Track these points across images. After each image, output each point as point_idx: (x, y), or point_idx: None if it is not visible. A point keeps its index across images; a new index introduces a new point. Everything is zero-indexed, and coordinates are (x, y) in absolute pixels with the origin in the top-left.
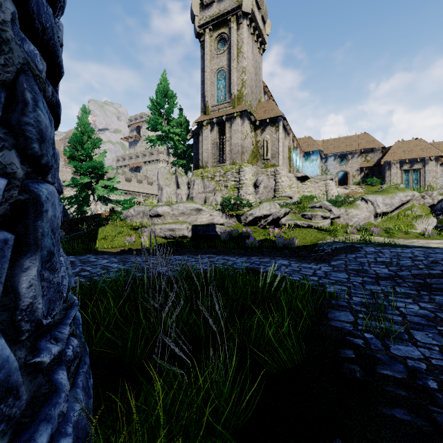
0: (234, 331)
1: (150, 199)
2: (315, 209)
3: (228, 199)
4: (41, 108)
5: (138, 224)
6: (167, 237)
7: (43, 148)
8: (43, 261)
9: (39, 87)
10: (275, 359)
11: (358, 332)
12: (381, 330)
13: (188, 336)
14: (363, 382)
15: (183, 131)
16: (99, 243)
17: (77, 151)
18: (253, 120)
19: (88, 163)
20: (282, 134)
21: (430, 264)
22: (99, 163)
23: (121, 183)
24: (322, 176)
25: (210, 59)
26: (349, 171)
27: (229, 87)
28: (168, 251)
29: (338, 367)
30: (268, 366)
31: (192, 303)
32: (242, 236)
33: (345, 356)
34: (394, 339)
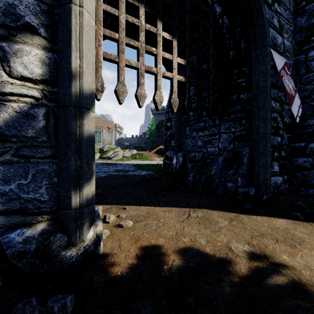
0: None
1: None
2: None
3: None
4: None
5: None
6: None
7: None
8: None
9: None
10: None
11: None
12: None
13: None
14: None
15: None
16: None
17: None
18: None
19: None
20: None
21: None
22: None
23: None
24: None
25: None
26: None
27: None
28: None
29: None
30: None
31: None
32: None
33: None
34: None
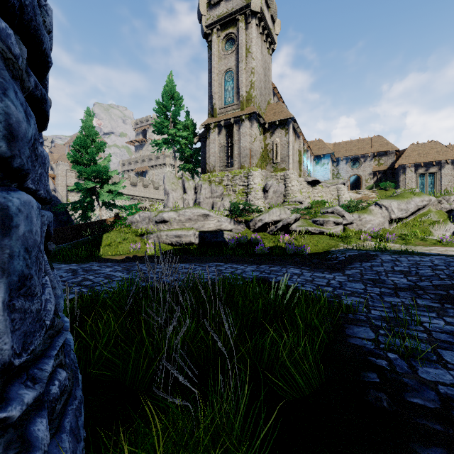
0: (244, 350)
1: (156, 204)
2: (327, 214)
3: (237, 204)
4: (12, 98)
5: (144, 230)
6: (174, 244)
7: (13, 148)
8: (13, 289)
9: (14, 74)
10: (290, 383)
11: (381, 351)
12: (406, 349)
13: (195, 355)
14: (391, 413)
15: (190, 135)
16: (103, 250)
17: (81, 156)
18: (262, 122)
19: (93, 167)
20: (292, 137)
21: (452, 274)
22: (103, 168)
23: (126, 187)
24: (333, 180)
25: (217, 60)
26: (361, 175)
27: (237, 89)
28: (174, 260)
29: (362, 394)
30: (284, 392)
31: (198, 317)
32: (251, 243)
33: (368, 381)
34: (421, 360)
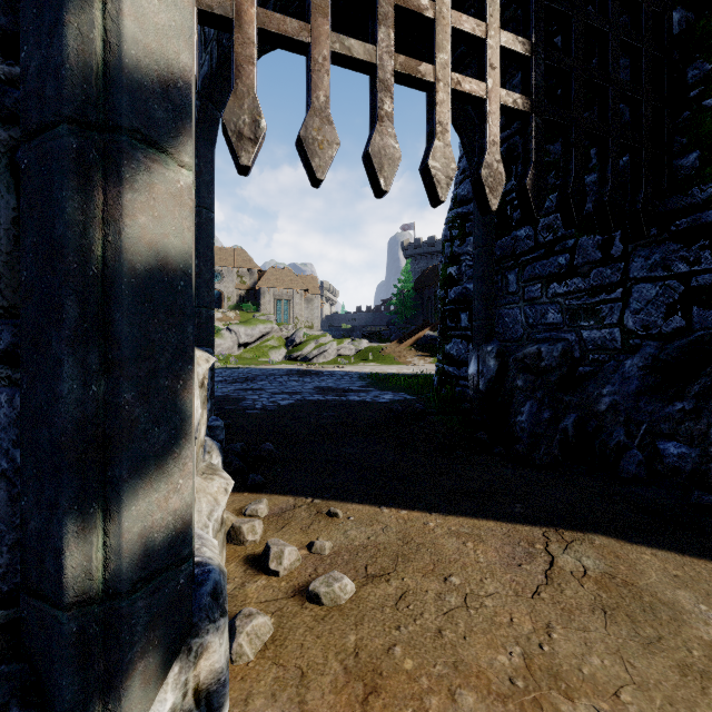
0: None
1: None
2: None
3: None
4: None
5: None
6: None
7: None
8: None
9: None
10: None
11: None
12: None
13: None
14: None
15: None
16: None
17: None
18: None
19: None
20: None
21: (246, 374)
22: None
23: None
24: None
25: None
26: (224, 291)
27: None
28: None
29: None
30: None
31: None
32: None
33: None
34: None
